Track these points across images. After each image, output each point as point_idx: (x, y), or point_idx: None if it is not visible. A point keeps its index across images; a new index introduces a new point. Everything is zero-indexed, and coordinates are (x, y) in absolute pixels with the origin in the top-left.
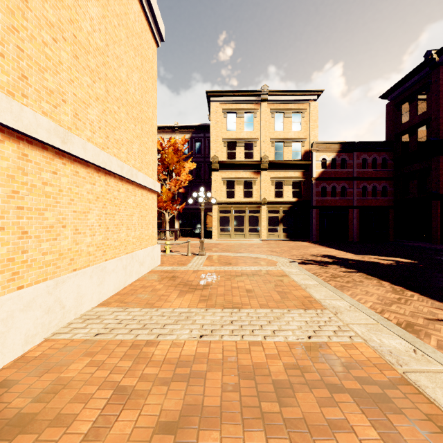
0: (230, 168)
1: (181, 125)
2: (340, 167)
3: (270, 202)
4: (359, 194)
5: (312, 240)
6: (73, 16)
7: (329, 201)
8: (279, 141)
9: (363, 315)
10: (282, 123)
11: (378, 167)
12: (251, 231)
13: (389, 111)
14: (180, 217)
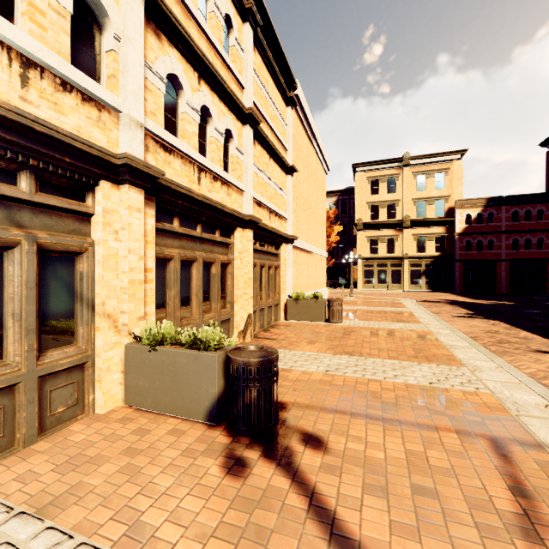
0: (373, 228)
1: (329, 191)
2: (486, 222)
3: (412, 257)
4: (509, 247)
5: (455, 292)
6: (312, 205)
7: (474, 255)
8: (421, 200)
9: (419, 309)
10: (425, 183)
11: (533, 220)
12: (393, 283)
13: (548, 159)
14: (327, 271)
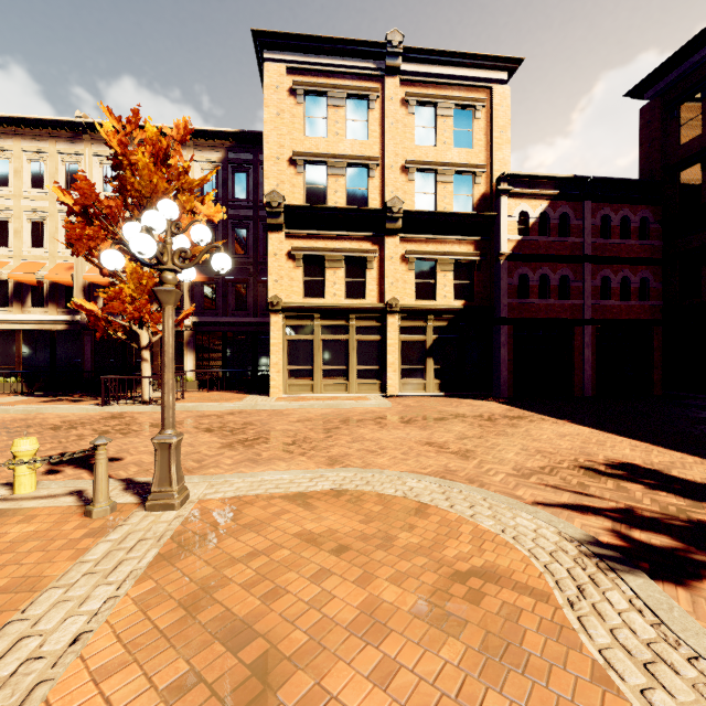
0: (312, 226)
1: (199, 128)
2: (557, 234)
3: (407, 308)
4: (596, 294)
5: (499, 395)
6: None
7: (535, 308)
8: (425, 169)
9: None
10: (433, 129)
11: (633, 237)
12: (363, 376)
13: (649, 120)
14: (198, 343)
